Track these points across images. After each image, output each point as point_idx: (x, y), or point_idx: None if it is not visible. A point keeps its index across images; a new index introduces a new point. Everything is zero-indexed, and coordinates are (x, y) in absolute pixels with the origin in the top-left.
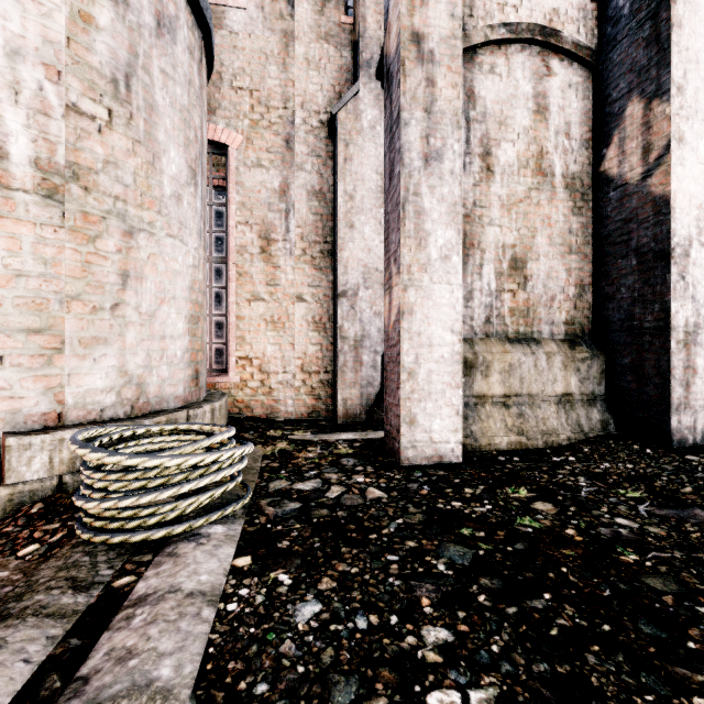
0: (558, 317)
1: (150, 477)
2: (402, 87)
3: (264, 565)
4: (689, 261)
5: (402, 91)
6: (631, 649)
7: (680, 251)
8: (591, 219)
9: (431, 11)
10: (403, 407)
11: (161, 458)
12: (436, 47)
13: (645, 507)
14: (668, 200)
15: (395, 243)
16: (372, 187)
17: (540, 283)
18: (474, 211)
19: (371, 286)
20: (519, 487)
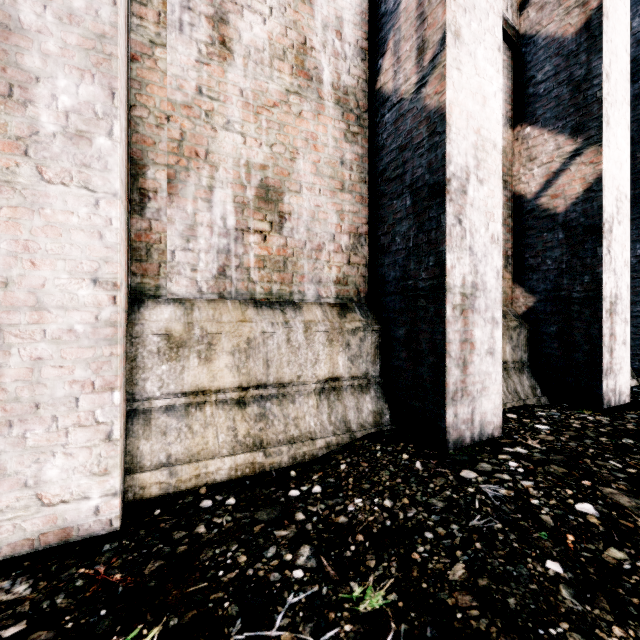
0: (327, 274)
1: None
2: None
3: None
4: (466, 200)
5: None
6: None
7: (457, 185)
8: (368, 151)
9: None
10: None
11: None
12: None
13: None
14: (443, 114)
15: None
16: None
17: (303, 225)
18: (199, 102)
19: None
20: (149, 631)
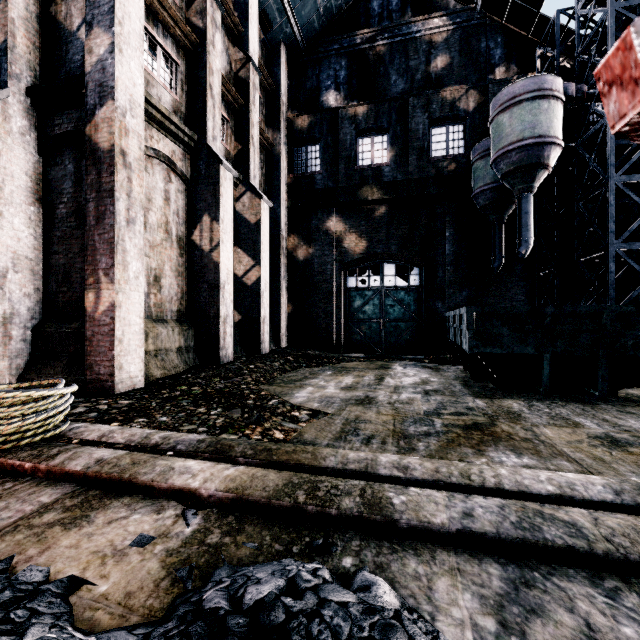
0: (174, 308)
1: (48, 403)
2: (116, 178)
3: (127, 421)
4: (225, 290)
5: (116, 180)
6: (238, 398)
7: (223, 286)
8: (187, 260)
9: (130, 141)
10: (116, 360)
11: (63, 389)
12: (133, 162)
13: (223, 381)
14: (219, 265)
15: (107, 264)
16: (22, 185)
17: (167, 290)
18: None
19: (21, 271)
20: (181, 386)
